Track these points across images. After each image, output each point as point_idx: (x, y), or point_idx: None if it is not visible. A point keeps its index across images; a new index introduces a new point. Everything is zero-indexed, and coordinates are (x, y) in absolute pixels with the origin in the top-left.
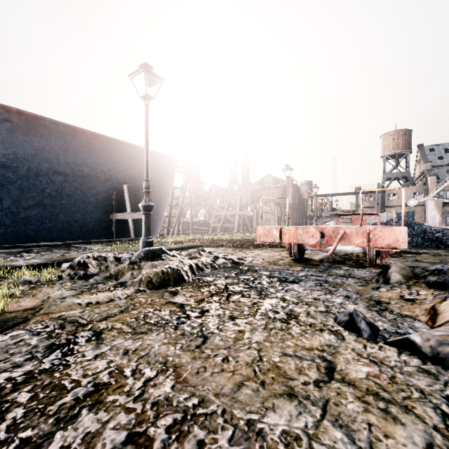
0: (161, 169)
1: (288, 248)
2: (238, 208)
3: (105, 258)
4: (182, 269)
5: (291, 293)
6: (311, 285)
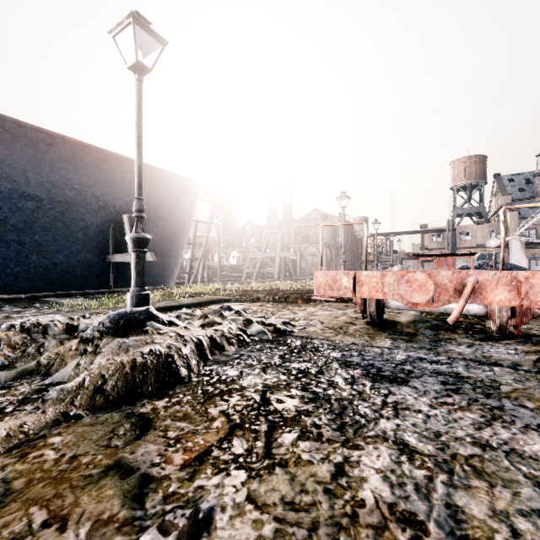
0: (176, 196)
1: (360, 305)
2: (279, 248)
3: (45, 328)
4: (177, 354)
5: (411, 420)
6: (437, 388)
